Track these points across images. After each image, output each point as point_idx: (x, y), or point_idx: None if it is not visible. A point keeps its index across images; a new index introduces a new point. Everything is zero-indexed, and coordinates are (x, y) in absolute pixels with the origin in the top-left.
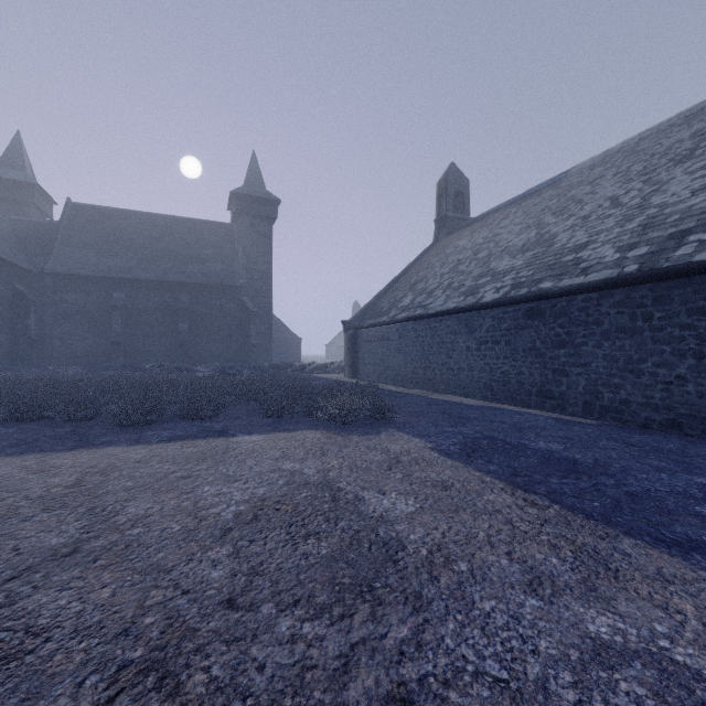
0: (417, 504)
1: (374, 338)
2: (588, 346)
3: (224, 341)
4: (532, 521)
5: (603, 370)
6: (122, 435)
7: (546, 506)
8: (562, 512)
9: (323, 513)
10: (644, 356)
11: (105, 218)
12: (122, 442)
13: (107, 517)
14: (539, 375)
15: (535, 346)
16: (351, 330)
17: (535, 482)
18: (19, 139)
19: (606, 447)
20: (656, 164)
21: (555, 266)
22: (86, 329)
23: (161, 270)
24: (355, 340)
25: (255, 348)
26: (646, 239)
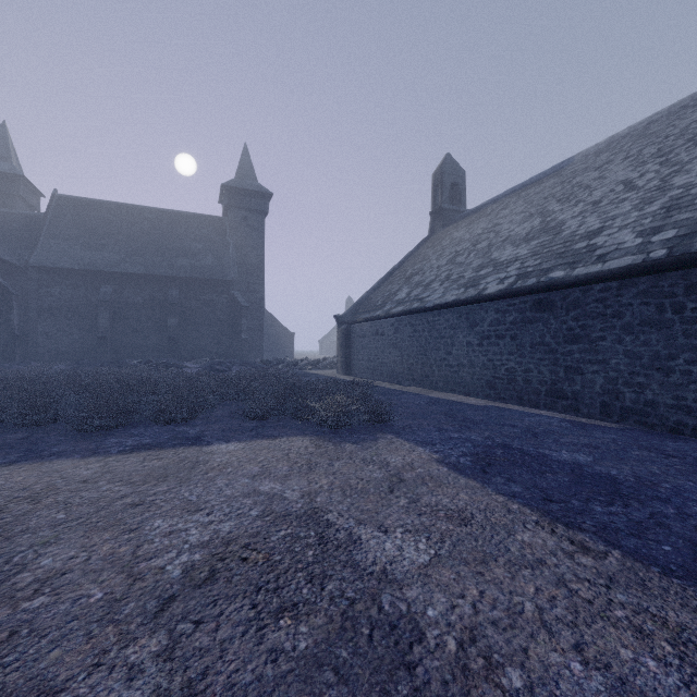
0: (431, 549)
1: (368, 333)
2: (606, 341)
3: (215, 336)
4: (592, 580)
5: (625, 367)
6: (80, 443)
7: (603, 553)
8: (627, 563)
9: (305, 566)
10: (674, 352)
11: (92, 211)
12: (76, 453)
13: (6, 576)
14: (550, 373)
15: (544, 341)
16: (344, 325)
17: (575, 511)
18: (4, 130)
19: (641, 458)
20: (673, 146)
21: (566, 254)
22: (72, 324)
23: (150, 264)
24: (349, 335)
25: (246, 343)
26: (673, 222)
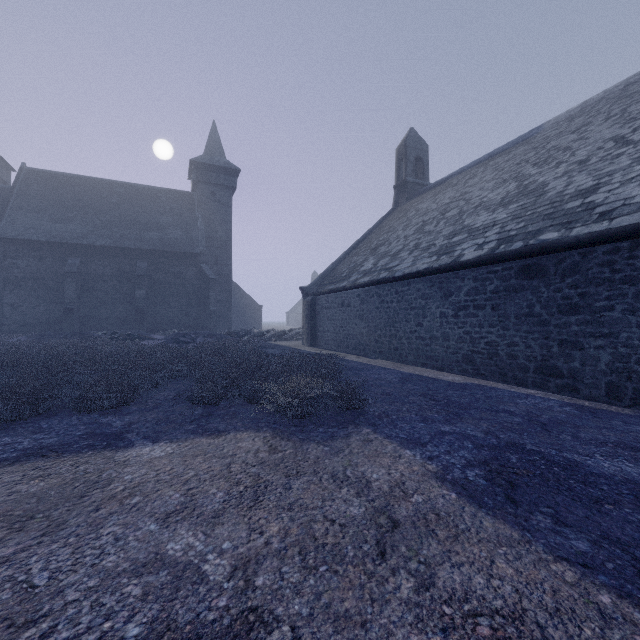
0: None
1: (333, 304)
2: (615, 312)
3: (183, 308)
4: None
5: (639, 342)
6: None
7: None
8: None
9: None
10: None
11: (61, 184)
12: None
13: None
14: (540, 347)
15: (533, 312)
16: (309, 296)
17: None
18: None
19: None
20: None
21: (556, 214)
22: (39, 295)
23: (118, 237)
24: (314, 306)
25: (214, 315)
26: None
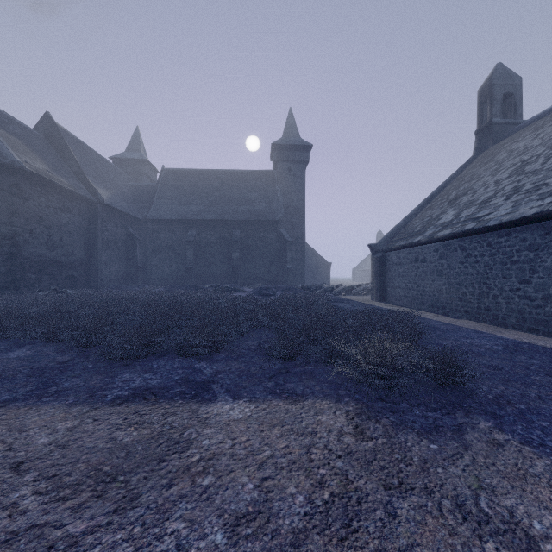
0: None
1: (405, 260)
2: None
3: (266, 266)
4: None
5: None
6: (95, 376)
7: None
8: None
9: None
10: None
11: (185, 177)
12: (74, 395)
13: None
14: None
15: None
16: (378, 253)
17: None
18: (137, 131)
19: None
20: None
21: None
22: (171, 258)
23: (220, 212)
24: (383, 263)
25: (290, 271)
26: None
